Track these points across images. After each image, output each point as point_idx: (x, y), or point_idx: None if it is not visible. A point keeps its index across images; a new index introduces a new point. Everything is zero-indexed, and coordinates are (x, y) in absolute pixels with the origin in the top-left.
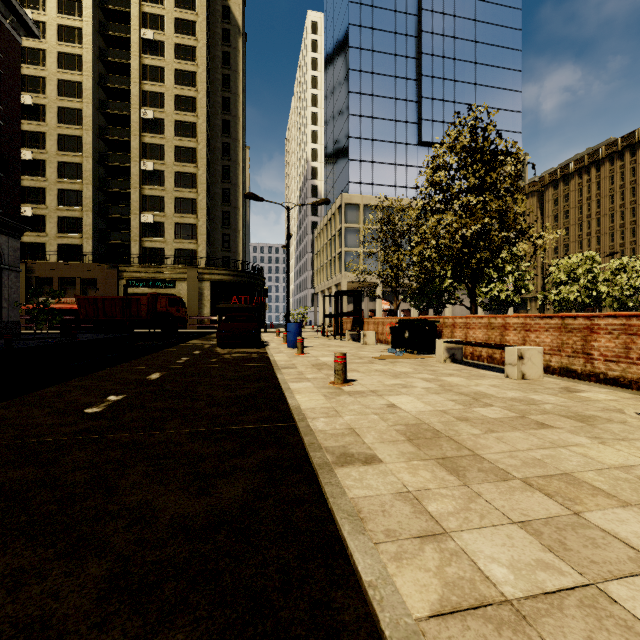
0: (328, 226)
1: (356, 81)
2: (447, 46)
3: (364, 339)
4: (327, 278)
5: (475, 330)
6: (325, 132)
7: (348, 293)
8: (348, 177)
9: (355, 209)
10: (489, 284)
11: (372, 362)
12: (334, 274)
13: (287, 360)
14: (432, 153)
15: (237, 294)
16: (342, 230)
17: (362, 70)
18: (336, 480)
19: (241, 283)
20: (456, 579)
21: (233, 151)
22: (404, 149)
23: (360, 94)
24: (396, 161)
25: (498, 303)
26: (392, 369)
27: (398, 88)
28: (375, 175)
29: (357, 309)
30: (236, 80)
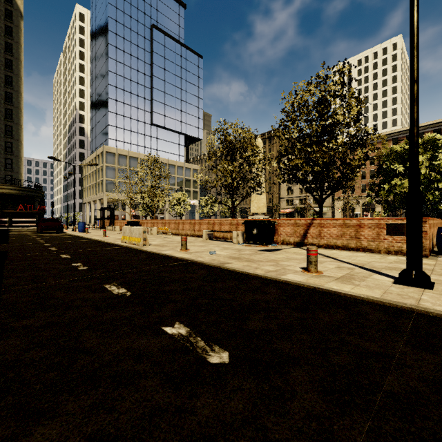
0: (94, 161)
1: (113, 79)
2: (167, 76)
3: (115, 229)
4: (93, 194)
5: (149, 224)
6: (91, 97)
7: (107, 209)
8: (108, 135)
9: (113, 156)
10: (175, 205)
11: (115, 234)
12: (98, 192)
13: (83, 235)
14: (159, 130)
15: (22, 203)
16: (104, 167)
17: (117, 73)
18: (104, 240)
19: (25, 195)
20: (115, 241)
21: (15, 99)
22: (143, 125)
23: (116, 87)
24: (138, 131)
25: (178, 214)
26: (121, 235)
27: (140, 90)
28: (125, 137)
29: (112, 216)
30: (18, 49)
